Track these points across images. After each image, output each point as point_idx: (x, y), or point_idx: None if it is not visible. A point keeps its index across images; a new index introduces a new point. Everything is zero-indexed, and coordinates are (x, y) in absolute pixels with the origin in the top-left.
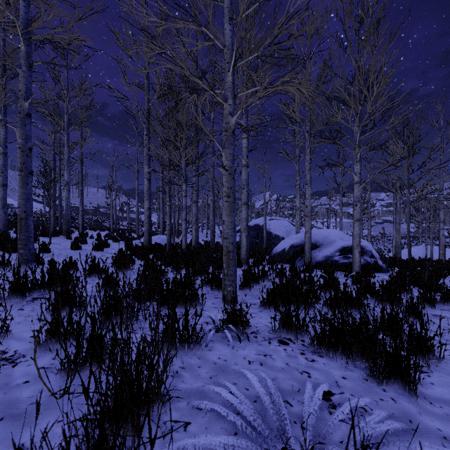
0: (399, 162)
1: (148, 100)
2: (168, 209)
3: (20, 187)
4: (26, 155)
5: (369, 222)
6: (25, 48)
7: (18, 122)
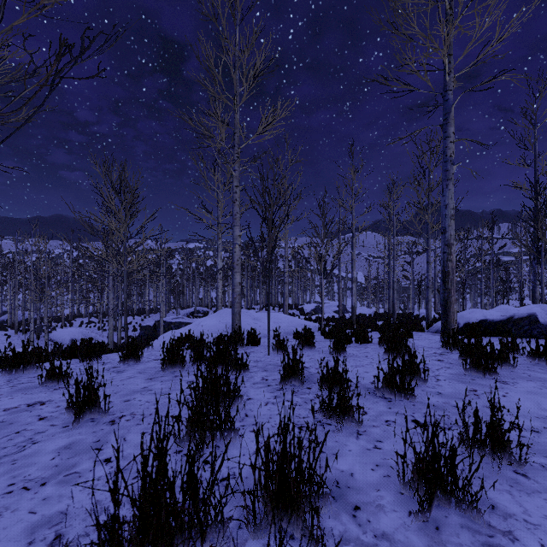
0: None
1: None
2: None
3: None
4: None
5: None
6: None
7: None
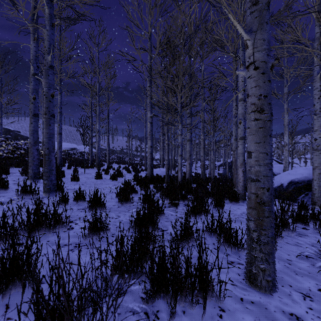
0: None
1: (150, 58)
2: (166, 146)
3: (44, 128)
4: (49, 100)
5: None
6: (48, 10)
7: (43, 74)
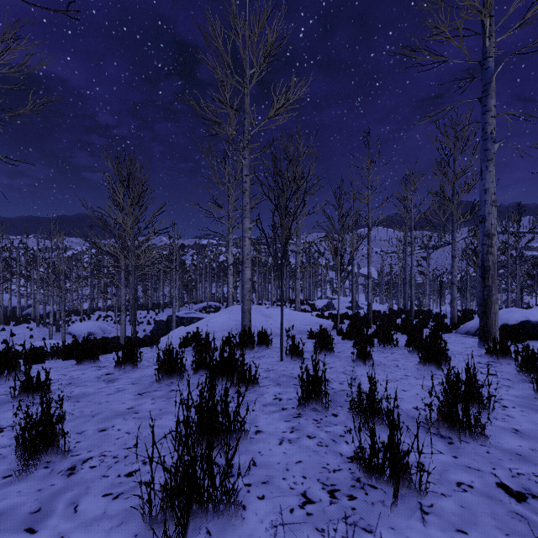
0: None
1: None
2: None
3: None
4: None
5: None
6: None
7: None
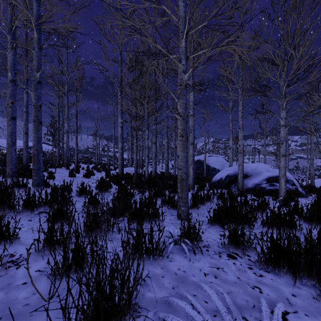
0: (320, 108)
1: (121, 71)
2: (135, 148)
3: (33, 133)
4: (37, 110)
5: (287, 158)
6: (37, 35)
7: (32, 87)
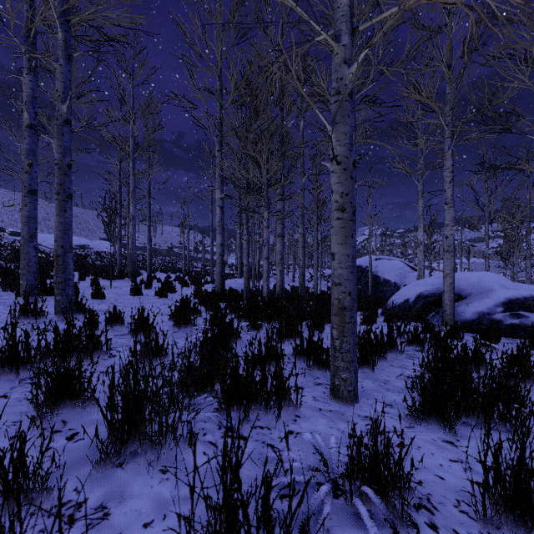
0: None
1: (220, 107)
2: (245, 245)
3: (56, 215)
4: (64, 173)
5: (528, 262)
6: (63, 35)
7: (55, 132)
